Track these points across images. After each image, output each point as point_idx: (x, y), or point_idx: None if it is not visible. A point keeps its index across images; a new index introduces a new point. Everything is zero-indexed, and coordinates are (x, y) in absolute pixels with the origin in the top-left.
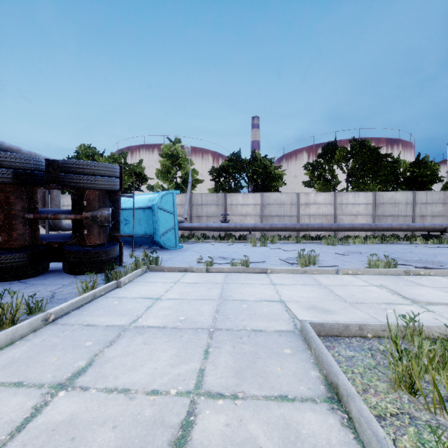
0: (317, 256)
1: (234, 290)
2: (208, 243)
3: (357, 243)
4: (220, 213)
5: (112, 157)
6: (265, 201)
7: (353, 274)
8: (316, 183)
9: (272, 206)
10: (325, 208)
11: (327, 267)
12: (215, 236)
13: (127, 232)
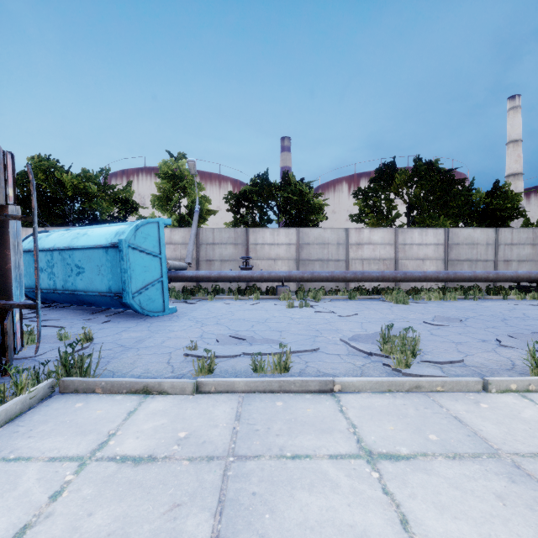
0: (408, 334)
1: (260, 519)
2: (221, 300)
3: (433, 299)
4: (239, 255)
5: (83, 175)
6: (303, 240)
7: (520, 391)
8: (368, 216)
9: (312, 246)
10: (382, 249)
11: (443, 364)
12: (232, 288)
13: (81, 286)
